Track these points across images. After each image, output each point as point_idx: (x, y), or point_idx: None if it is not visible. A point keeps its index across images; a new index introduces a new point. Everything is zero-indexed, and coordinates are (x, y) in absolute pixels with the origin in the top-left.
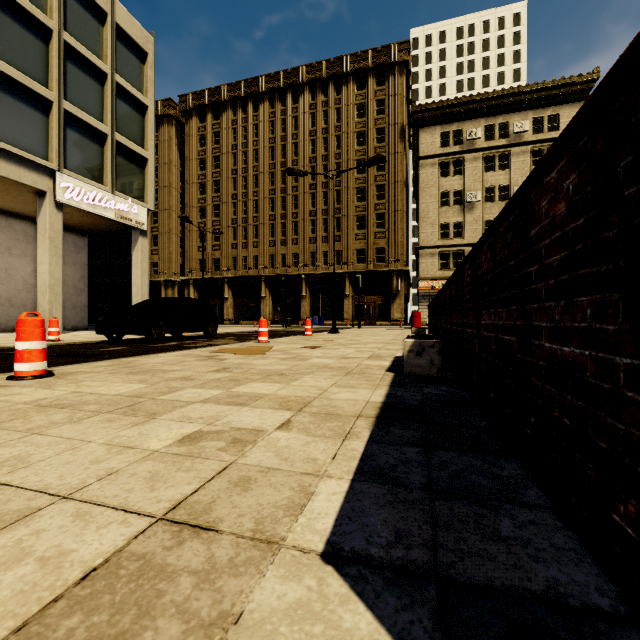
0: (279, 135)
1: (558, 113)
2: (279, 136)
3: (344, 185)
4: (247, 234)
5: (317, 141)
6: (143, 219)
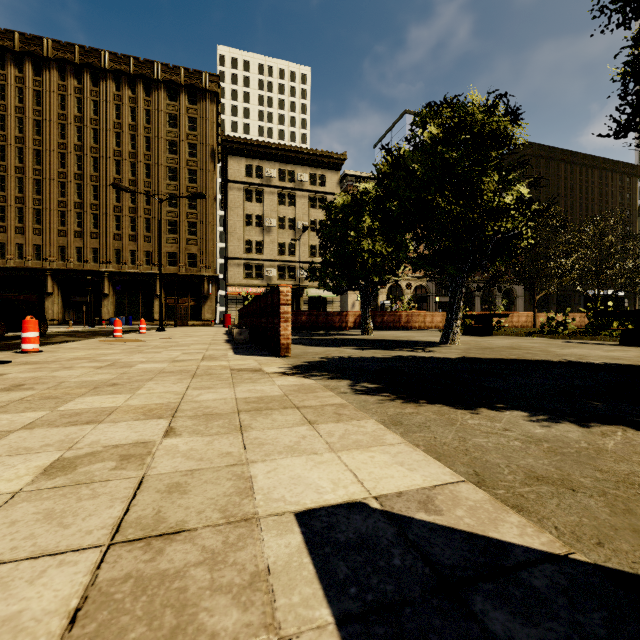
0: (73, 114)
1: (325, 175)
2: (73, 115)
3: (155, 188)
4: (24, 217)
5: (123, 135)
6: None
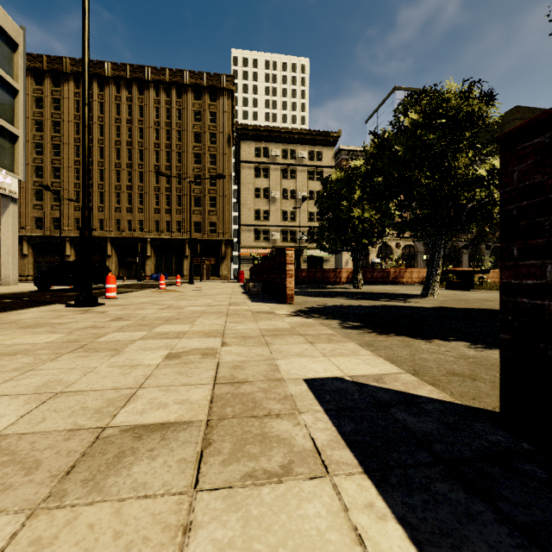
0: (125, 118)
1: (322, 151)
2: (125, 118)
3: (184, 171)
4: (92, 199)
5: (161, 131)
6: (15, 188)
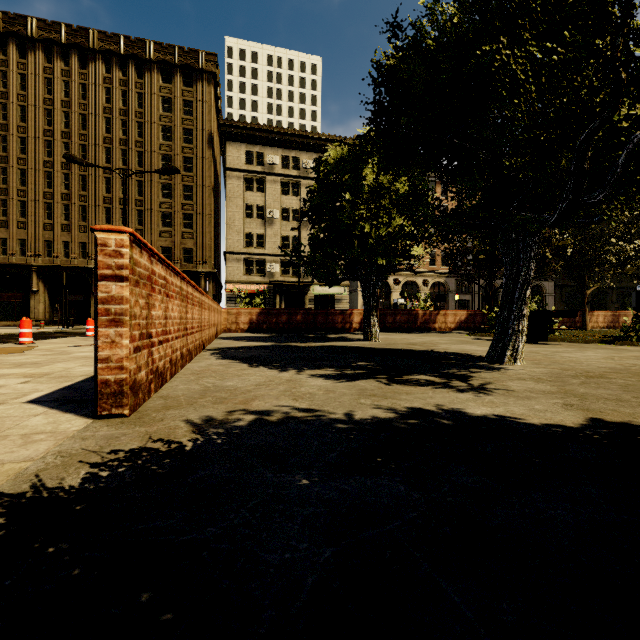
0: (59, 98)
1: None
2: (59, 100)
3: (147, 177)
4: (7, 210)
5: (113, 121)
6: None
